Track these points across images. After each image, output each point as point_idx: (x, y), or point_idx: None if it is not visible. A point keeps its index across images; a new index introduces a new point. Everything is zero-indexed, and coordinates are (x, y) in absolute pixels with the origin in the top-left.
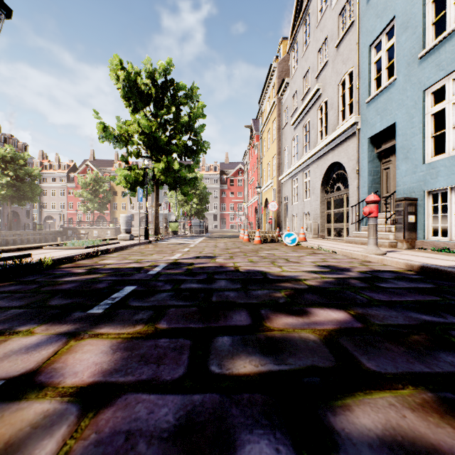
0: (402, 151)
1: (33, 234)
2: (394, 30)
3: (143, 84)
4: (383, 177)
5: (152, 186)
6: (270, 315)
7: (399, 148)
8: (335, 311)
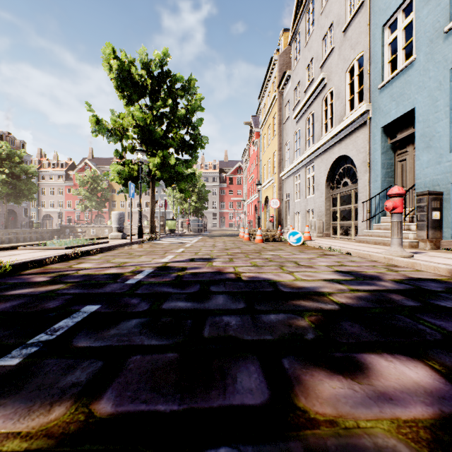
0: (423, 139)
1: (30, 232)
2: (408, 10)
3: (138, 75)
4: (398, 170)
5: (148, 183)
6: (300, 373)
7: (419, 137)
8: (406, 361)
